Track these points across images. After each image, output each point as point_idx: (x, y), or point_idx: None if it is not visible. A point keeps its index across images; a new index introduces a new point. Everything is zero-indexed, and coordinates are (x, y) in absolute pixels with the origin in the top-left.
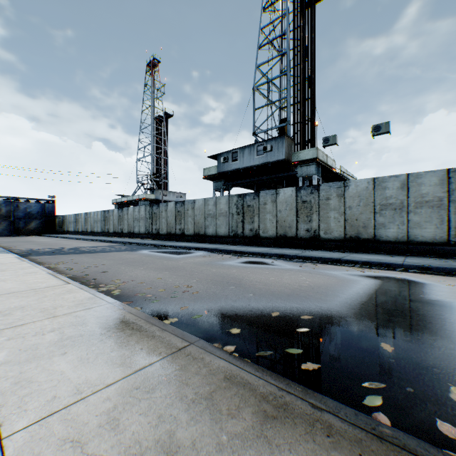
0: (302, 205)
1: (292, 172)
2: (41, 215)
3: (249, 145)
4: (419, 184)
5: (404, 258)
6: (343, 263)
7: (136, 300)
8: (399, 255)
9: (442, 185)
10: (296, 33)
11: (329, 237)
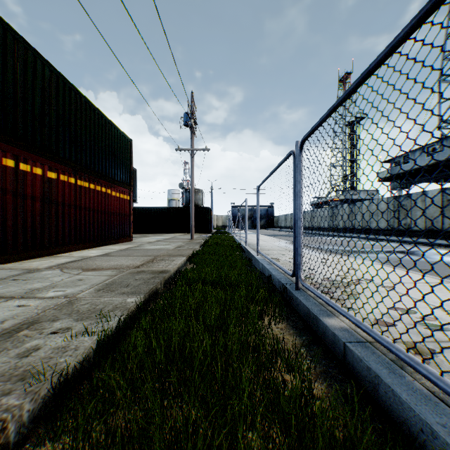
0: (446, 203)
1: None
2: (266, 216)
3: (419, 148)
4: None
5: None
6: (441, 247)
7: None
8: None
9: None
10: None
11: None
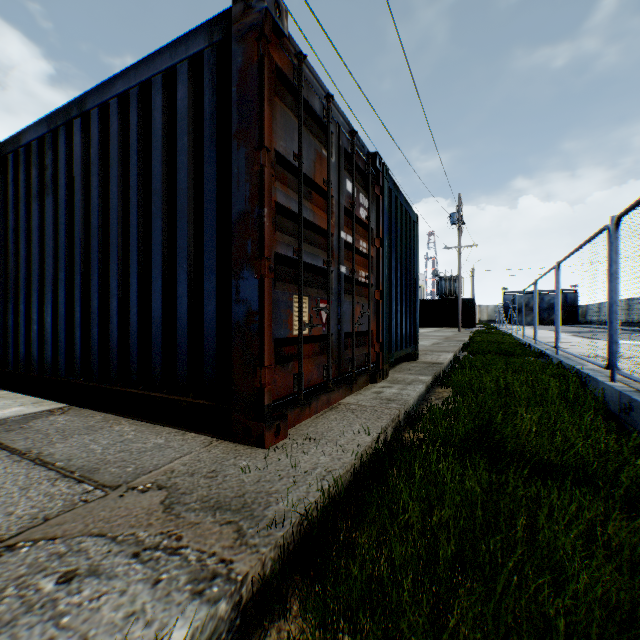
0: None
1: None
2: (562, 306)
3: None
4: None
5: None
6: None
7: None
8: None
9: None
10: None
11: None
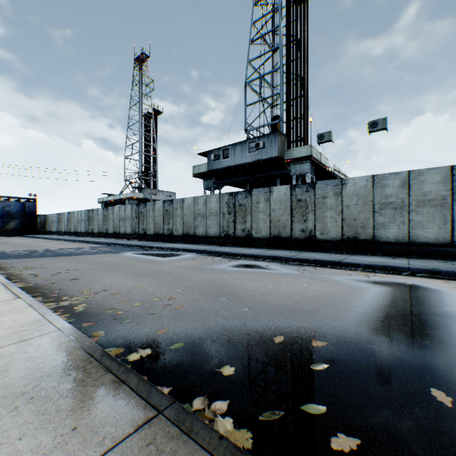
0: (297, 204)
1: (285, 170)
2: (21, 214)
3: (241, 142)
4: (421, 182)
5: (407, 261)
6: (344, 267)
7: (102, 319)
8: (400, 257)
9: (445, 183)
10: (289, 27)
11: (326, 238)
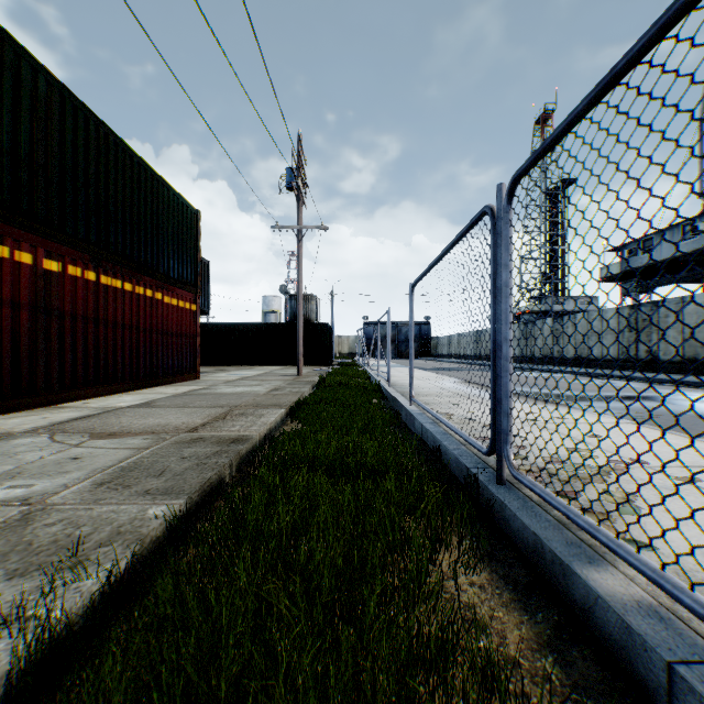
0: None
1: None
2: (418, 338)
3: (669, 227)
4: None
5: None
6: None
7: None
8: None
9: None
10: None
11: None
